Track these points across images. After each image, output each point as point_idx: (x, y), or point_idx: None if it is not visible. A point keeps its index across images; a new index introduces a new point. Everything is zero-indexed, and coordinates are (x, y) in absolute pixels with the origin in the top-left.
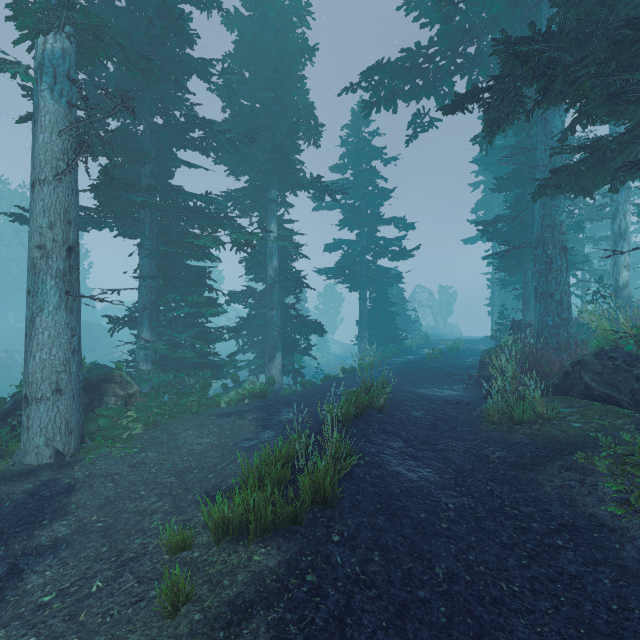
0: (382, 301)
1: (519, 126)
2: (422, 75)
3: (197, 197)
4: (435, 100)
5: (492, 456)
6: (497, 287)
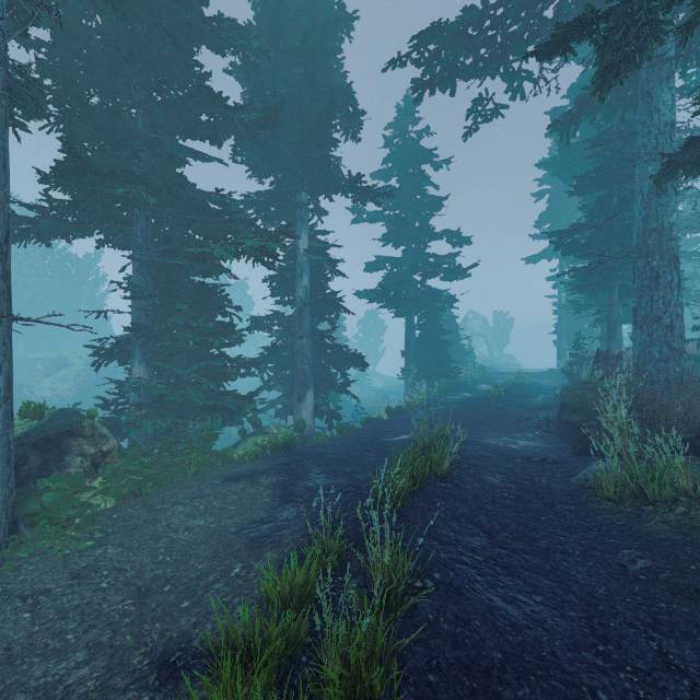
0: (432, 328)
1: (610, 107)
2: (488, 44)
3: (205, 196)
4: (504, 76)
5: (632, 567)
6: (565, 312)
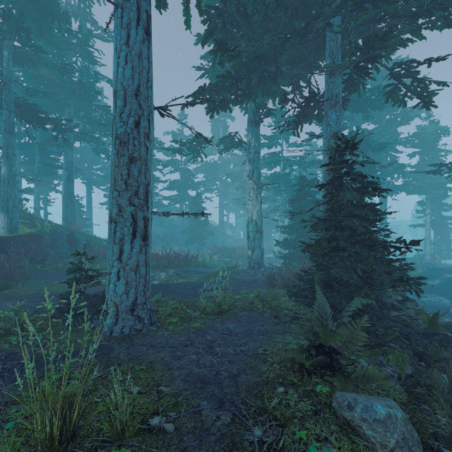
0: None
1: None
2: None
3: (449, 218)
4: None
5: None
6: None
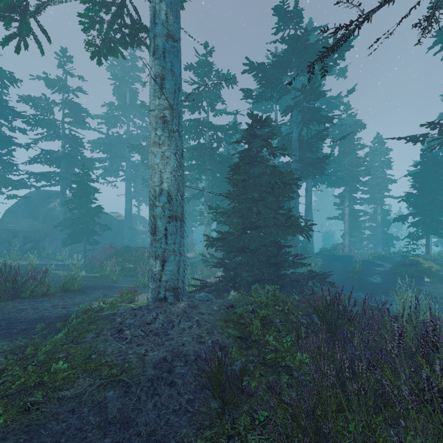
0: None
1: None
2: None
3: (359, 211)
4: None
5: None
6: None
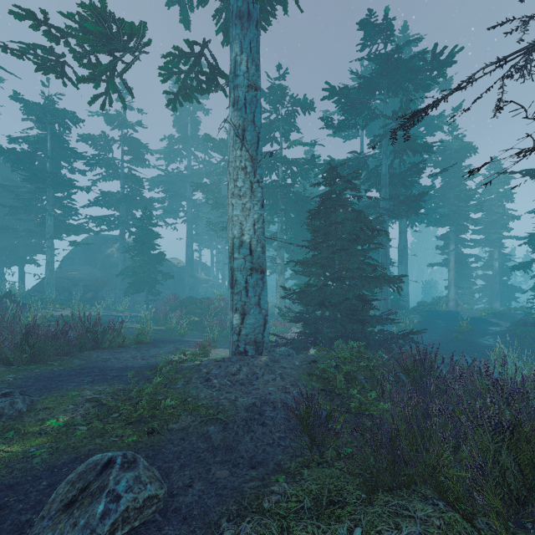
0: None
1: None
2: None
3: (469, 256)
4: None
5: None
6: None
